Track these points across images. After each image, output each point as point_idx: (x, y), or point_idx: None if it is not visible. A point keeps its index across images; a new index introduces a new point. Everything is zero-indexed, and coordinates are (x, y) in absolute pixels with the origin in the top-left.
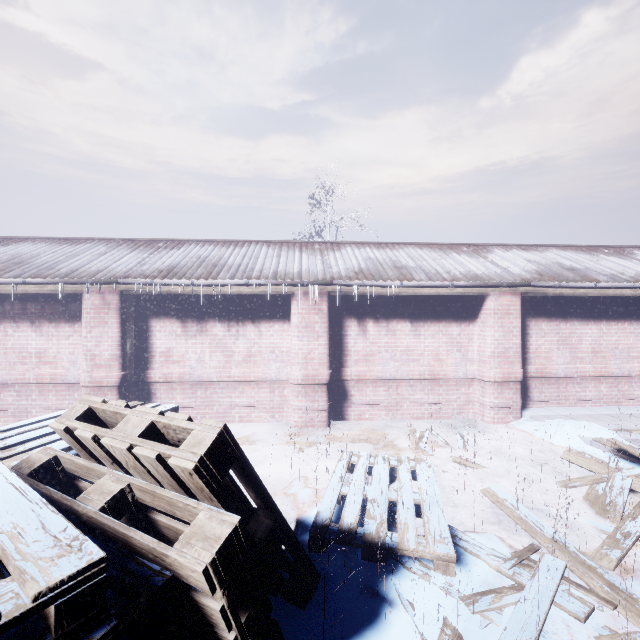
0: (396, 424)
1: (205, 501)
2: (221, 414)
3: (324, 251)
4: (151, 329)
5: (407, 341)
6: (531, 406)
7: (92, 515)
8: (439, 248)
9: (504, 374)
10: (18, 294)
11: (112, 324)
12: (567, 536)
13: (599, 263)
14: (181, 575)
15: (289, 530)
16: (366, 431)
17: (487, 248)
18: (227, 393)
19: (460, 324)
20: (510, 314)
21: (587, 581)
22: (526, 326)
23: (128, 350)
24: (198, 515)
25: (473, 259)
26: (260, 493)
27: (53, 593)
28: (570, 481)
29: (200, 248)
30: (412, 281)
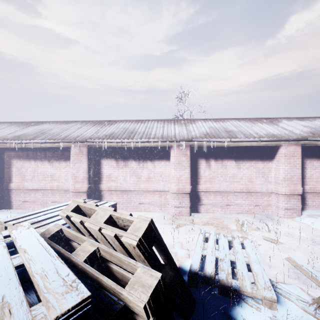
0: (227, 216)
1: (140, 262)
2: (135, 207)
3: (186, 124)
4: (102, 164)
5: (233, 171)
6: (307, 209)
7: (80, 264)
8: (249, 120)
9: (291, 190)
10: (43, 147)
11: (84, 162)
12: None
13: None
14: (129, 305)
15: (181, 278)
16: (211, 219)
17: (278, 120)
18: (138, 196)
19: (263, 162)
20: (294, 156)
21: None
22: (304, 163)
23: (91, 174)
24: (137, 270)
25: (270, 126)
26: (167, 257)
27: (64, 317)
28: None
29: (124, 124)
30: (236, 138)
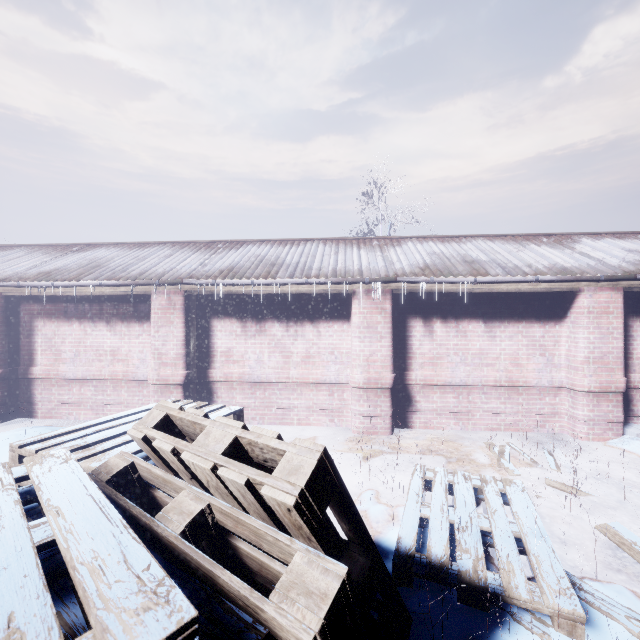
0: (468, 435)
1: (300, 538)
2: (279, 416)
3: (384, 247)
4: (212, 329)
5: (480, 343)
6: (635, 421)
7: (172, 540)
8: (513, 240)
9: (601, 383)
10: (96, 296)
11: (177, 324)
12: None
13: None
14: (279, 636)
15: (384, 570)
16: (435, 441)
17: (572, 238)
18: (285, 394)
19: (544, 324)
20: (609, 313)
21: None
22: (628, 327)
23: (191, 349)
24: (293, 557)
25: (557, 250)
26: (356, 527)
27: None
28: None
29: (257, 248)
30: (487, 276)
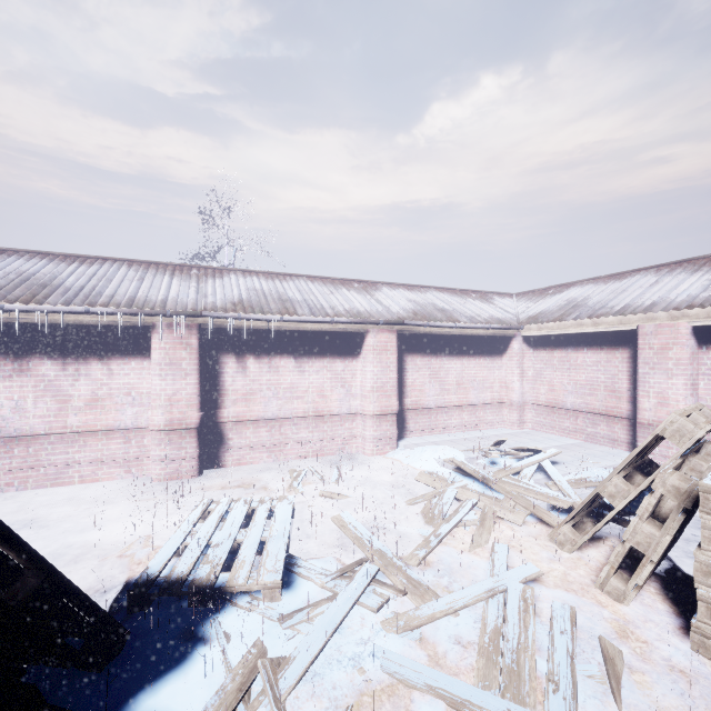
0: (278, 465)
1: None
2: (52, 476)
3: (202, 277)
4: None
5: (291, 378)
6: (408, 436)
7: None
8: (331, 283)
9: (382, 407)
10: None
11: None
12: (398, 546)
13: (465, 306)
14: None
15: (72, 587)
16: (242, 476)
17: (377, 286)
18: (61, 448)
19: (344, 360)
20: (388, 350)
21: (392, 579)
22: (404, 361)
23: None
24: None
25: (361, 296)
26: (20, 550)
27: None
28: (415, 499)
29: (25, 261)
30: (294, 316)
